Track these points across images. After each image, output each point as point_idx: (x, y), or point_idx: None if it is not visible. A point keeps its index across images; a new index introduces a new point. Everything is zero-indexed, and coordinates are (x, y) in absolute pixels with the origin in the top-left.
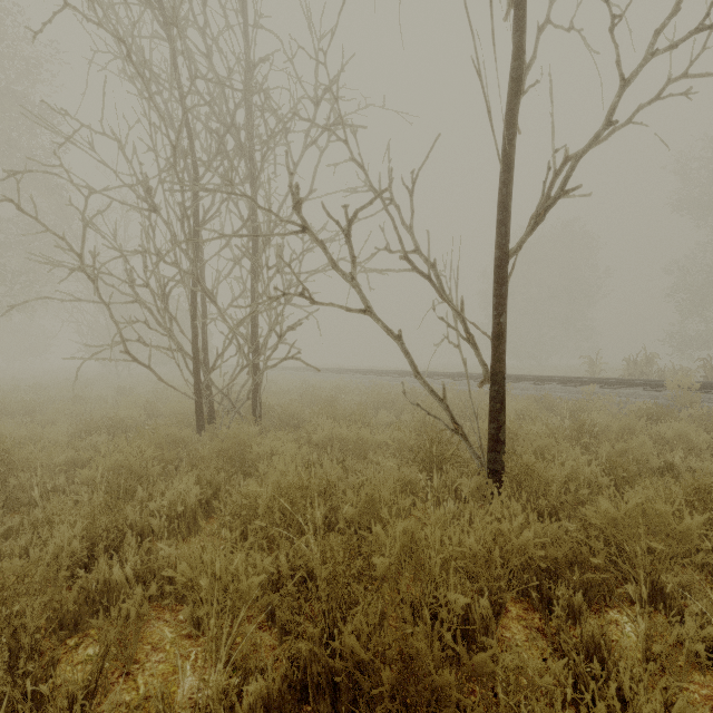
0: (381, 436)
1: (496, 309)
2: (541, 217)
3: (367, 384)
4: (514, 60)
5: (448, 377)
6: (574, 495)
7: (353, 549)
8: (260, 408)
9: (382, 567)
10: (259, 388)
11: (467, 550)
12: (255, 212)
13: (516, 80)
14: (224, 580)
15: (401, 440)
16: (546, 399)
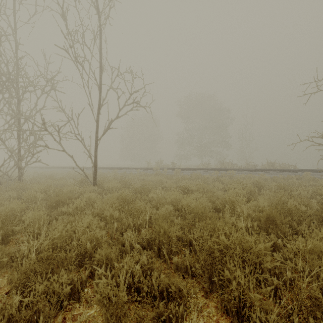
0: (69, 182)
1: (95, 151)
2: (105, 133)
3: (67, 172)
4: (99, 101)
5: (101, 168)
6: (108, 186)
7: (60, 190)
8: (22, 179)
9: (65, 192)
10: (22, 172)
11: (80, 190)
12: (19, 110)
13: (99, 105)
14: (36, 196)
15: (75, 183)
16: (125, 173)
